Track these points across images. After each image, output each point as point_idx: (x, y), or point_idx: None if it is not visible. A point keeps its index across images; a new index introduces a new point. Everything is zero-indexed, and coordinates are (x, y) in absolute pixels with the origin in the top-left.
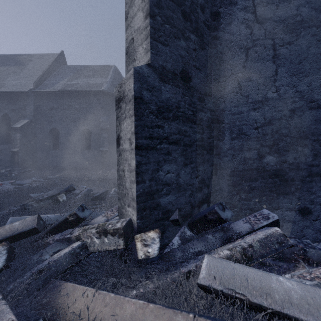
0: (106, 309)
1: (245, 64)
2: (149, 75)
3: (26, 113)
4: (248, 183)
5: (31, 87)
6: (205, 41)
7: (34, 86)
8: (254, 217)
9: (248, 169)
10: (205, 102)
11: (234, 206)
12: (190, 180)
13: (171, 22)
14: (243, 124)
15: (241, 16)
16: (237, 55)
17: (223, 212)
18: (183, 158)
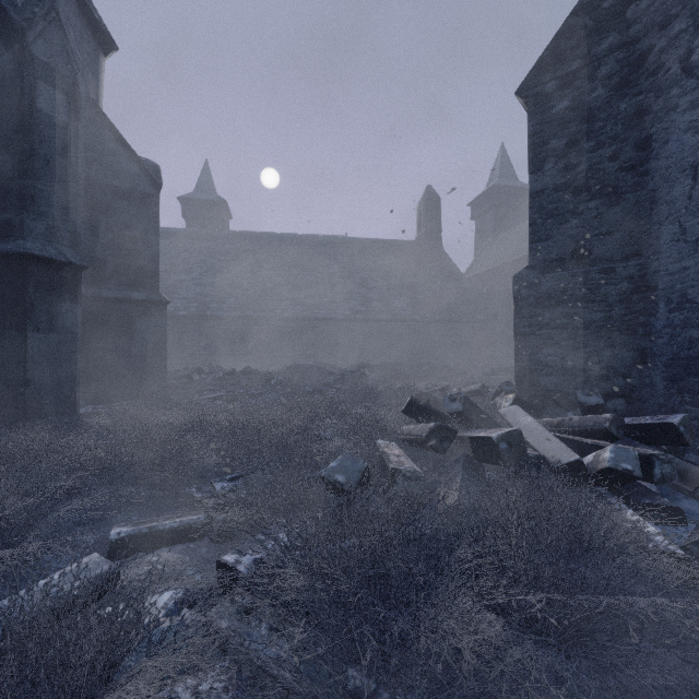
0: None
1: (692, 193)
2: (528, 275)
3: None
4: (695, 379)
5: None
6: (623, 191)
7: None
8: (650, 417)
9: (695, 356)
10: (617, 271)
11: (673, 412)
12: (584, 365)
13: (555, 213)
14: (687, 286)
15: (684, 121)
16: (679, 183)
17: (585, 397)
18: (572, 342)
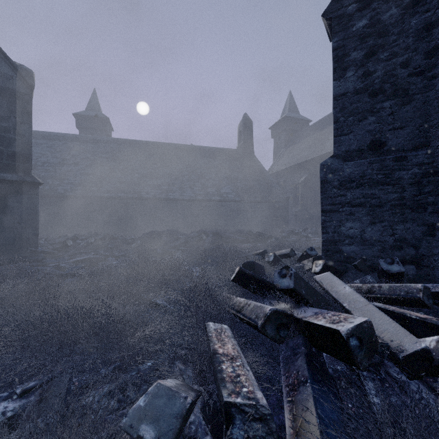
0: None
1: None
2: (332, 163)
3: None
4: None
5: None
6: (414, 92)
7: None
8: None
9: None
10: (409, 159)
11: None
12: (380, 237)
13: (355, 112)
14: None
15: None
16: None
17: (388, 265)
18: (370, 218)
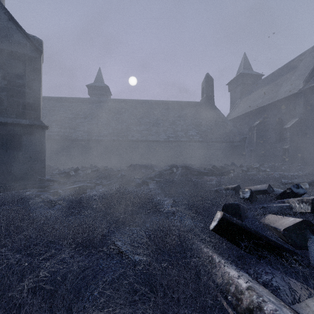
0: (273, 217)
1: None
2: None
3: (295, 112)
4: None
5: (300, 86)
6: None
7: (304, 84)
8: None
9: None
10: None
11: None
12: None
13: None
14: None
15: None
16: None
17: None
18: None
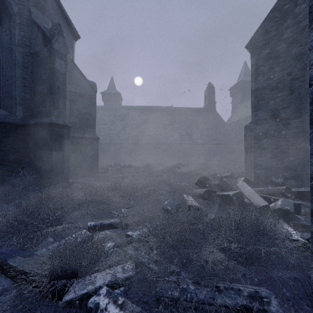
0: None
1: None
2: (250, 126)
3: None
4: None
5: None
6: (294, 88)
7: None
8: (304, 188)
9: None
10: (291, 124)
11: None
12: (276, 165)
13: (263, 99)
14: None
15: None
16: None
17: (275, 179)
18: (270, 155)
